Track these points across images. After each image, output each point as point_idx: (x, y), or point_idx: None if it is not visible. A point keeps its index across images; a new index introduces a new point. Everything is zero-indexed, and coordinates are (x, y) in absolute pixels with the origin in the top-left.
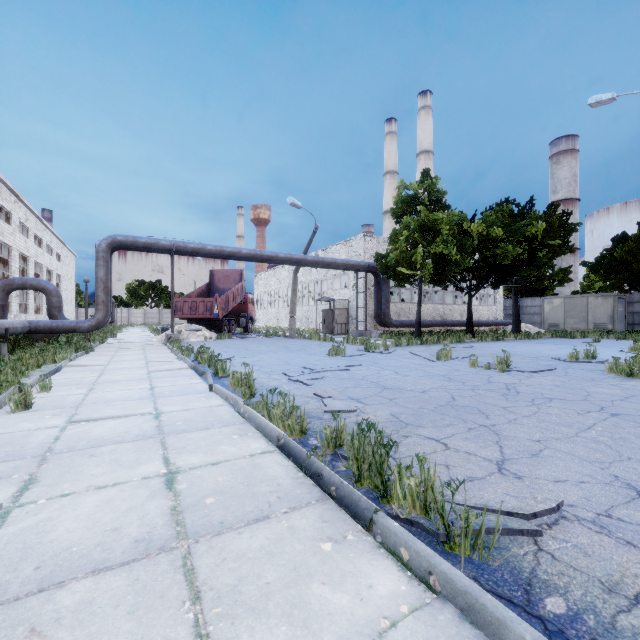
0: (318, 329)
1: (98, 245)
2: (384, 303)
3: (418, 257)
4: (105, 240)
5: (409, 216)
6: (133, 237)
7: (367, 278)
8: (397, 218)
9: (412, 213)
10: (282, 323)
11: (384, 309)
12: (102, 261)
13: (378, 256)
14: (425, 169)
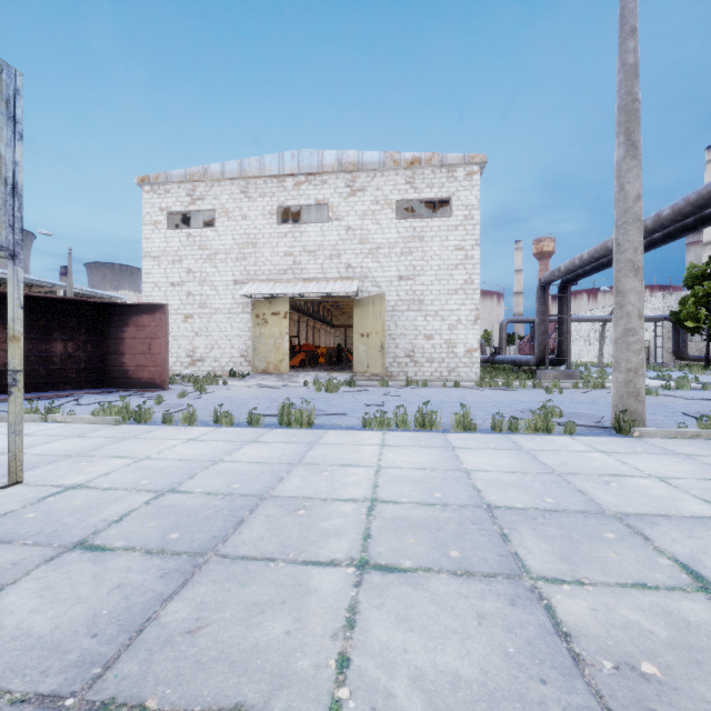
0: None
1: (503, 323)
2: (680, 343)
3: (701, 315)
4: (506, 321)
5: (698, 285)
6: (517, 318)
7: (666, 325)
8: (688, 287)
9: (701, 283)
10: (583, 358)
11: (680, 348)
12: (504, 330)
13: (672, 312)
14: (710, 256)
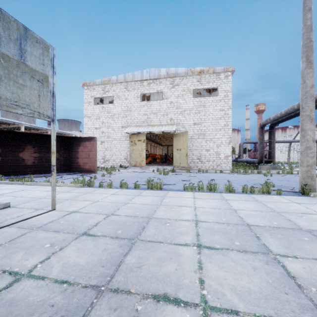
0: (298, 162)
1: (241, 143)
2: None
3: None
4: (242, 142)
5: None
6: (247, 141)
7: None
8: None
9: None
10: (280, 160)
11: None
12: (242, 147)
13: None
14: None
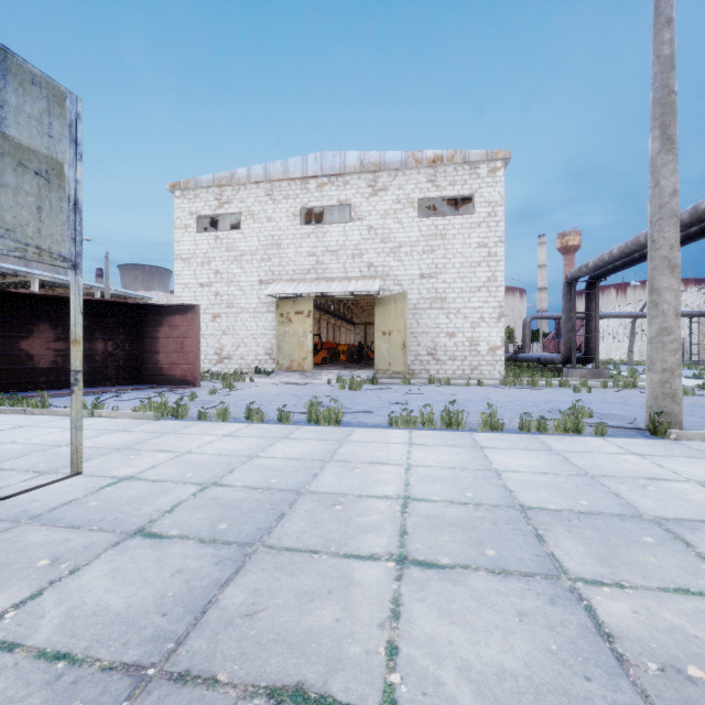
0: None
1: (526, 320)
2: None
3: None
4: (529, 317)
5: None
6: (541, 315)
7: (702, 321)
8: None
9: None
10: (612, 355)
11: None
12: (528, 327)
13: None
14: None
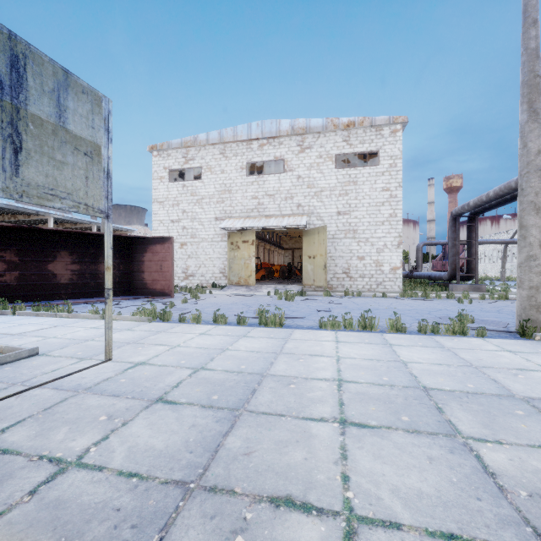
0: None
1: (419, 246)
2: None
3: None
4: (421, 244)
5: None
6: (431, 241)
7: None
8: None
9: None
10: (487, 273)
11: None
12: (420, 251)
13: None
14: None
